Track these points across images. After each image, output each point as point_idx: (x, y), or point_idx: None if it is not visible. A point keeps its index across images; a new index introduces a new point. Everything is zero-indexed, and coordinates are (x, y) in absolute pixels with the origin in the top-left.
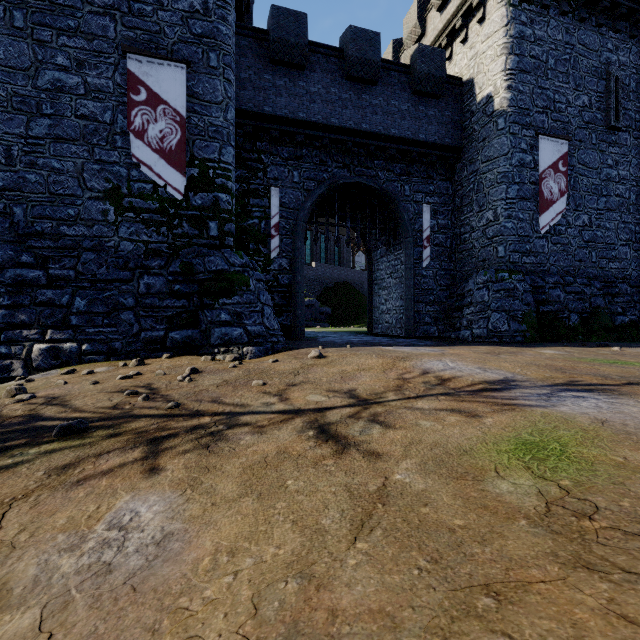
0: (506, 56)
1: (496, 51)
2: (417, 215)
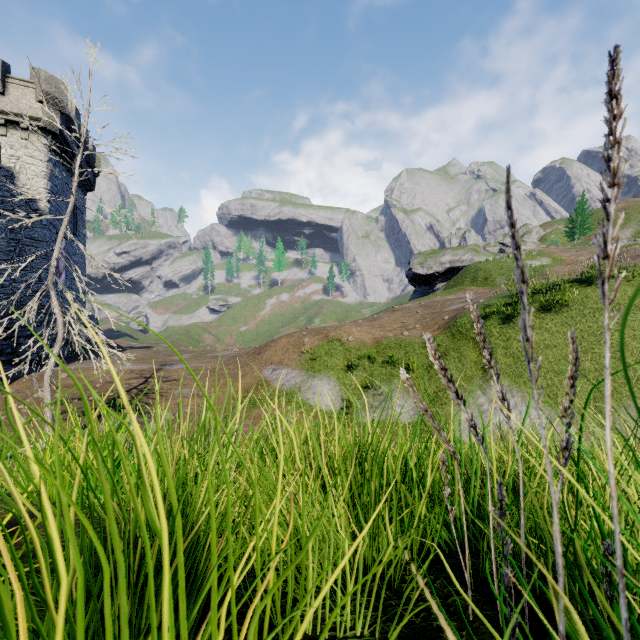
0: (48, 181)
1: (41, 173)
2: None
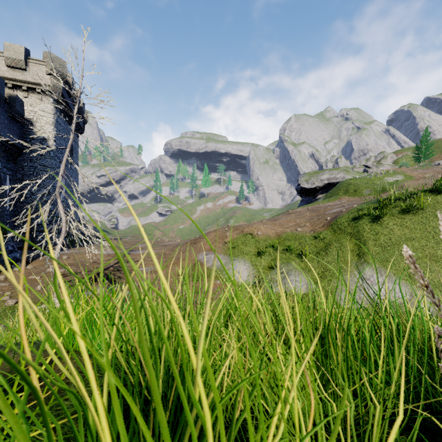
0: (54, 127)
1: (50, 122)
2: (4, 180)
